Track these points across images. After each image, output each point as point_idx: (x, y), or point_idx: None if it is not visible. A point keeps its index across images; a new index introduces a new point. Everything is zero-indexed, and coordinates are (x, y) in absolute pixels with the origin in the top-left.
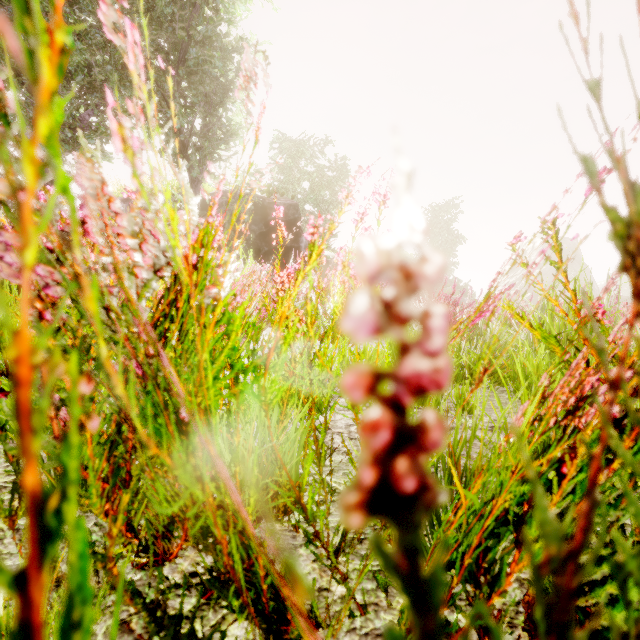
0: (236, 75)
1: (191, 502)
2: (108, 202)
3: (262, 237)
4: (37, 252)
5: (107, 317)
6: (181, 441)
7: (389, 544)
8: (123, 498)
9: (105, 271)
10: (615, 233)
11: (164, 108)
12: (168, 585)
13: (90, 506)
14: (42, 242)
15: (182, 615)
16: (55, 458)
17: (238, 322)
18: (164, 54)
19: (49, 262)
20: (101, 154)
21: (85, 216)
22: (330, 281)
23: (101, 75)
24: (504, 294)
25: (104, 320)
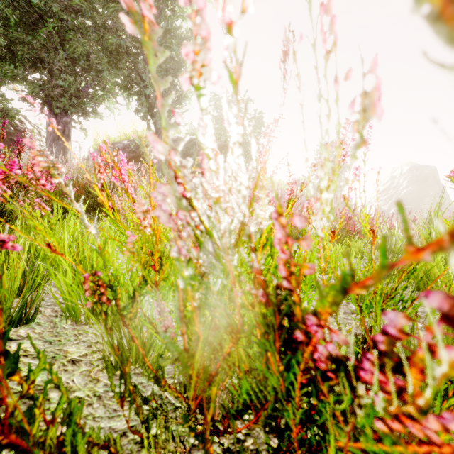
0: None
1: (273, 398)
2: (215, 156)
3: None
4: (178, 200)
5: (212, 248)
6: (284, 354)
7: None
8: (212, 390)
9: (212, 212)
10: None
11: (138, 81)
12: (222, 449)
13: (165, 386)
14: (104, 181)
15: None
16: (184, 365)
17: None
18: (138, 43)
19: (184, 207)
20: (95, 114)
21: (203, 168)
22: None
23: (96, 60)
24: (379, 208)
25: (211, 251)
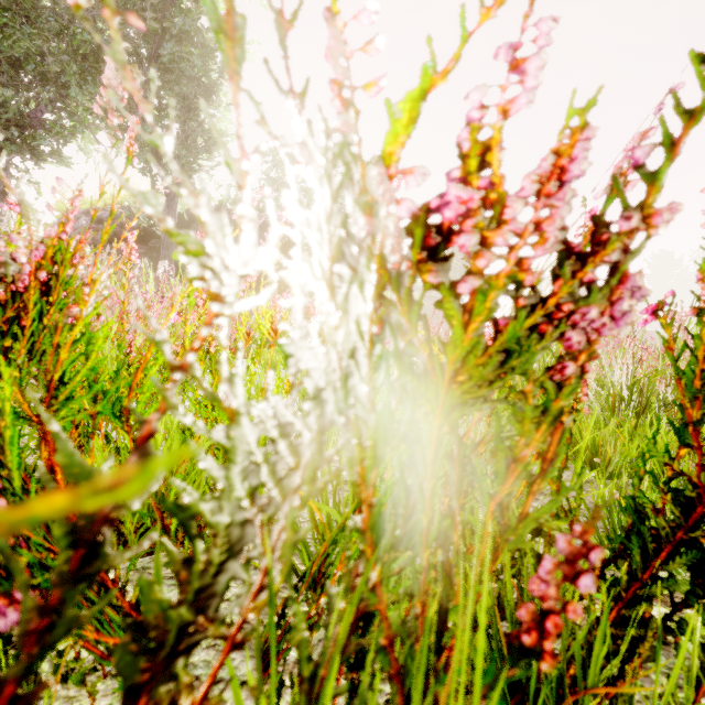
0: (219, 76)
1: None
2: None
3: None
4: None
5: None
6: None
7: None
8: None
9: None
10: (188, 253)
11: (133, 109)
12: None
13: None
14: None
15: (12, 636)
16: None
17: (101, 342)
18: (133, 47)
19: None
20: (57, 158)
21: None
22: (309, 308)
23: (56, 66)
24: None
25: None
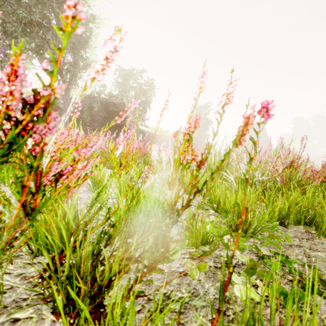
0: (90, 34)
1: None
2: None
3: (106, 119)
4: None
5: None
6: None
7: (33, 247)
8: None
9: None
10: None
11: (48, 48)
12: None
13: None
14: None
15: None
16: None
17: None
18: (47, 20)
19: None
20: None
21: None
22: (116, 140)
23: (11, 28)
24: None
25: None
